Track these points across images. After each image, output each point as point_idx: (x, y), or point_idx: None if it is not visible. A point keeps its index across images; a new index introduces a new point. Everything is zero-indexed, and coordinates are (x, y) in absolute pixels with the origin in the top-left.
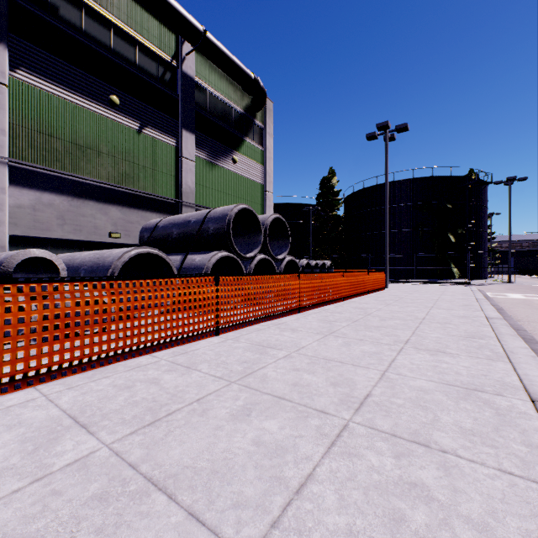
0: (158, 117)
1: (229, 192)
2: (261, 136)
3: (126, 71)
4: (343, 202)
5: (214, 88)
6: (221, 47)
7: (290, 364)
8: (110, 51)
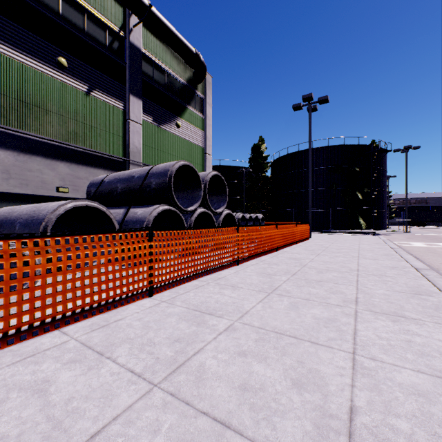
0: (106, 81)
1: (173, 153)
2: (202, 105)
3: (74, 36)
4: (270, 165)
5: (160, 60)
6: (165, 21)
7: (234, 343)
8: (58, 16)
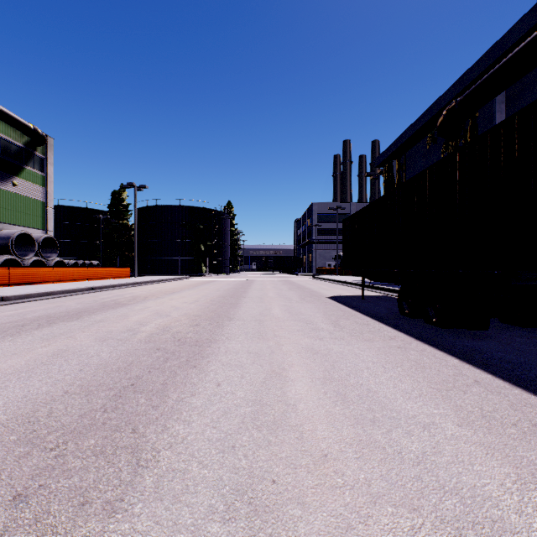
0: None
1: (9, 207)
2: (43, 164)
3: None
4: None
5: None
6: (2, 109)
7: (37, 287)
8: None
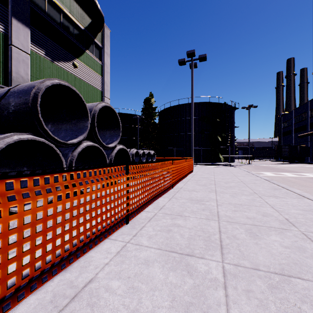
0: None
1: None
2: (101, 54)
3: None
4: (158, 115)
5: None
6: None
7: None
8: None
